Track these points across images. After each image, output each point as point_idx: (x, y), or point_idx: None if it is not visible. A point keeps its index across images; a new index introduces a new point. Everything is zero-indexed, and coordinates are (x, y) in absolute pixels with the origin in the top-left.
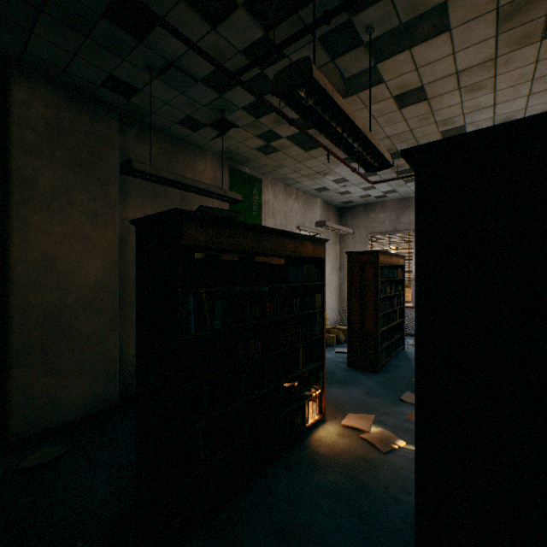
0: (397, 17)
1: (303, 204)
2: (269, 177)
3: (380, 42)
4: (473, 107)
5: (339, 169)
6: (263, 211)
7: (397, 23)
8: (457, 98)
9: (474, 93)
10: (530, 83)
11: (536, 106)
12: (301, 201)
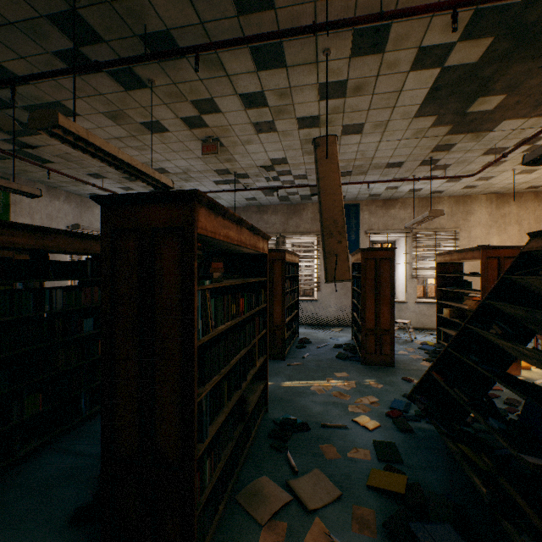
0: (30, 100)
1: (78, 206)
2: (23, 178)
3: (33, 109)
4: (156, 159)
5: (95, 181)
6: (13, 210)
7: (35, 103)
8: (137, 152)
9: (146, 151)
10: (176, 153)
11: (197, 165)
12: (74, 203)
